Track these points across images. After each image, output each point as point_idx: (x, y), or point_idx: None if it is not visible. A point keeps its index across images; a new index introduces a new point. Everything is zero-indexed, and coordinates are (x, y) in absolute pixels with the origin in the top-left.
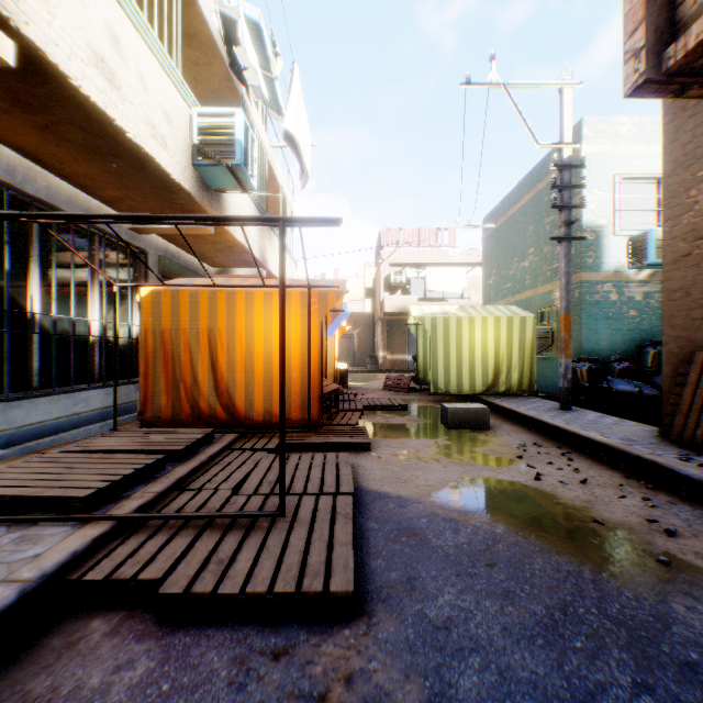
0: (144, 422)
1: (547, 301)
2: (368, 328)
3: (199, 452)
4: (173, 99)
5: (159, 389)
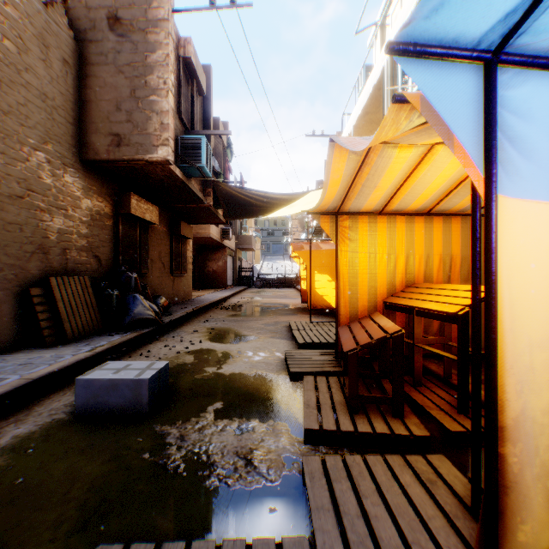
0: None
1: None
2: None
3: None
4: None
5: None
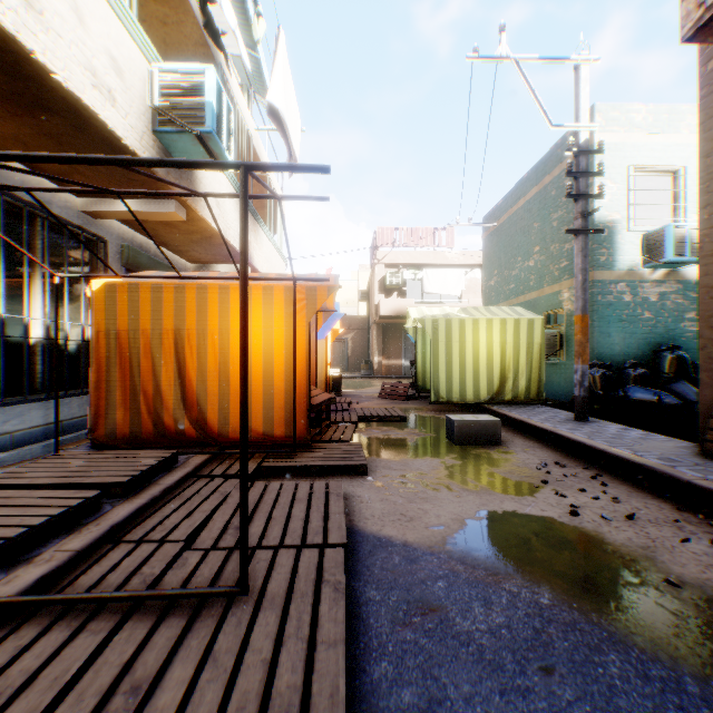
0: (96, 441)
1: (554, 302)
2: (363, 333)
3: (153, 482)
4: (125, 46)
5: (115, 401)
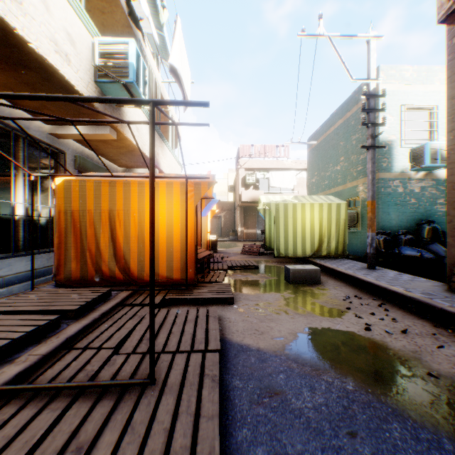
0: (58, 282)
1: (353, 193)
2: (231, 212)
3: (95, 309)
4: (76, 26)
5: (70, 256)
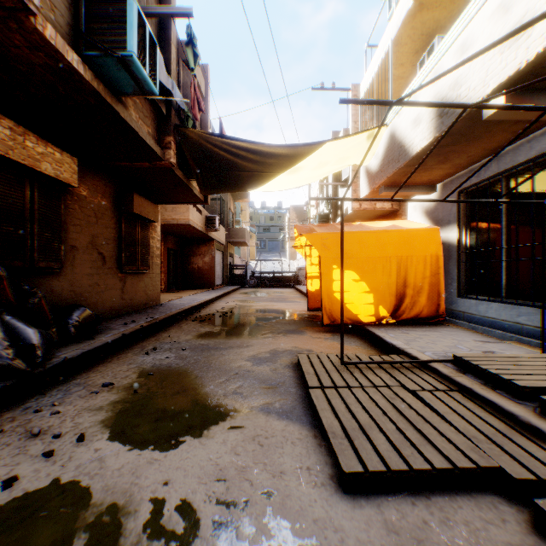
0: None
1: None
2: None
3: None
4: None
5: None
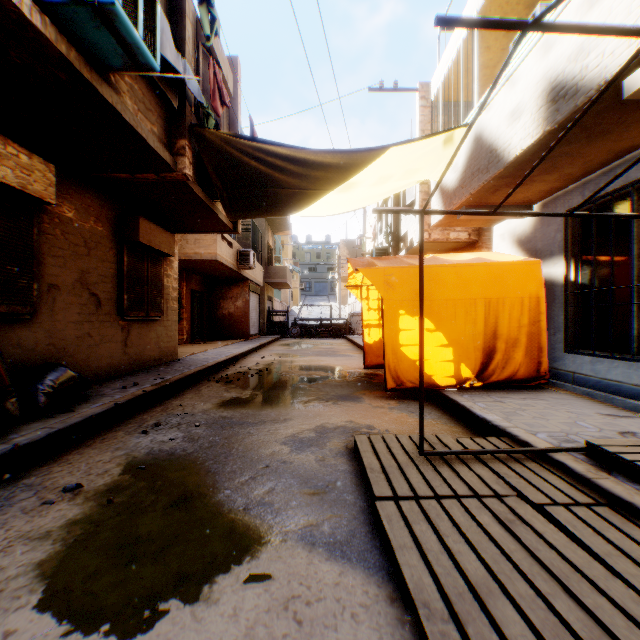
0: None
1: None
2: None
3: None
4: None
5: None
